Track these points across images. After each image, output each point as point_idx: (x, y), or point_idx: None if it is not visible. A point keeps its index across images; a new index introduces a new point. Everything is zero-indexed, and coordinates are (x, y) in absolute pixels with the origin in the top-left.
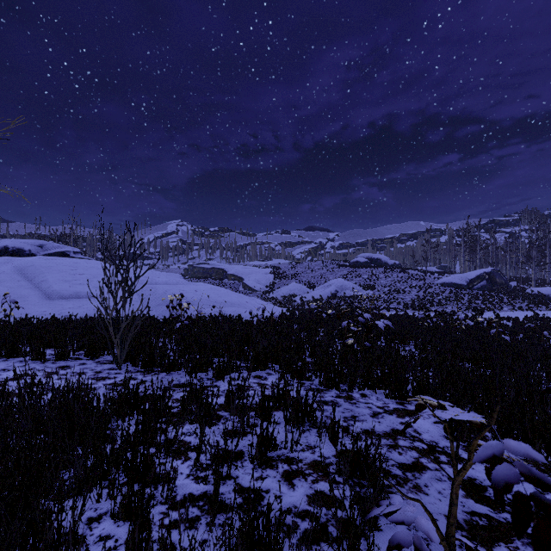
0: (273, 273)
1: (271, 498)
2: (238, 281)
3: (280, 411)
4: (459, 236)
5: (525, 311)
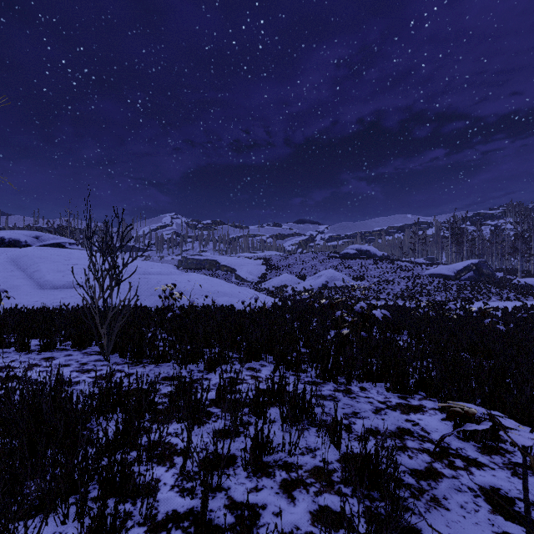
0: (265, 264)
1: (268, 515)
2: (230, 272)
3: (275, 407)
4: (446, 228)
5: (513, 301)
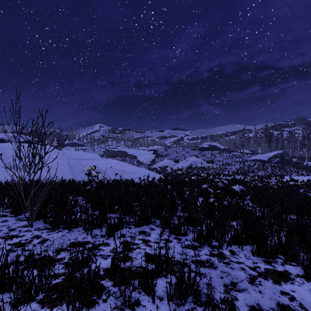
0: (154, 153)
1: None
2: (133, 158)
3: (162, 278)
4: (262, 132)
5: (306, 176)
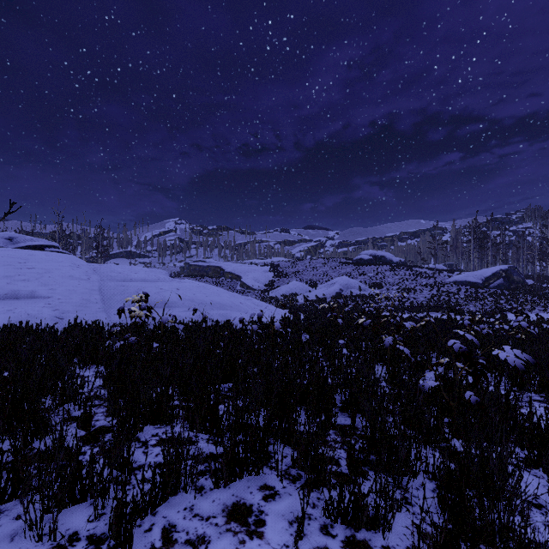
0: (272, 271)
1: None
2: (235, 279)
3: None
4: (468, 232)
5: None
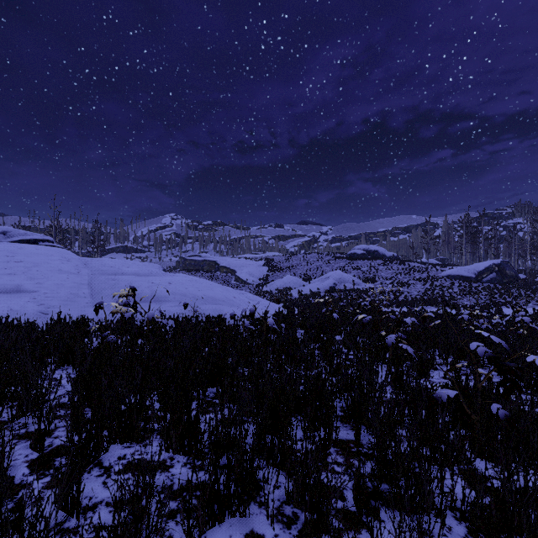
0: (266, 265)
1: None
2: (230, 273)
3: None
4: (460, 227)
5: None
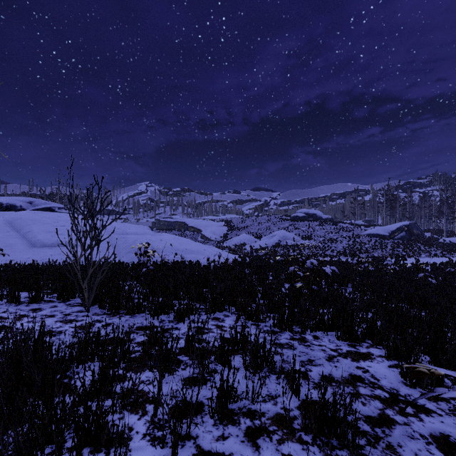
0: (226, 225)
1: None
2: (197, 232)
3: (238, 355)
4: (381, 195)
5: (440, 257)
